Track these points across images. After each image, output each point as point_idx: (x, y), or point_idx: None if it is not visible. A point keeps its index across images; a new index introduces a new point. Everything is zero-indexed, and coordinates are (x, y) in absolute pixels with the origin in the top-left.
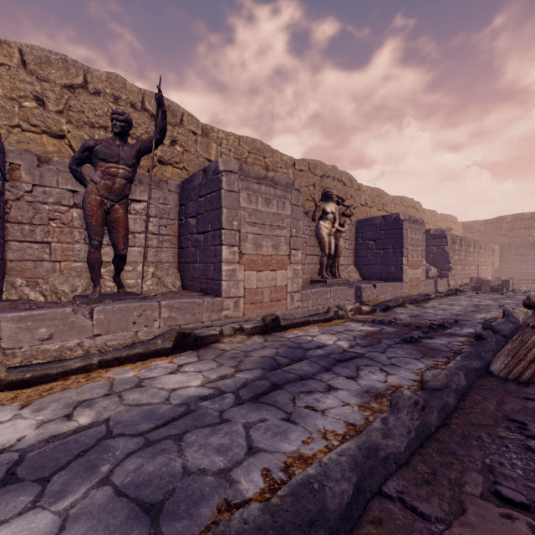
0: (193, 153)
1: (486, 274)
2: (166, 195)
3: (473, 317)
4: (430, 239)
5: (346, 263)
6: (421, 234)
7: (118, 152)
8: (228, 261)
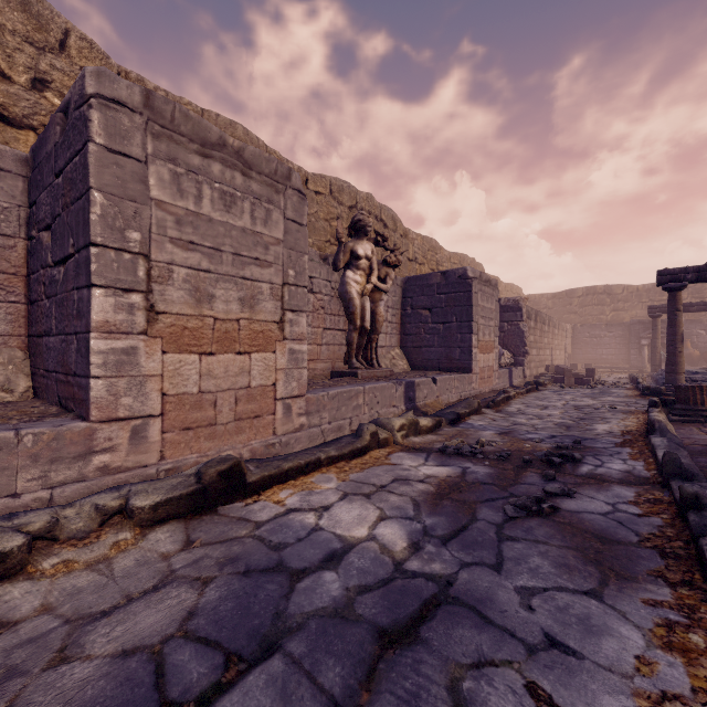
0: None
1: (560, 361)
2: None
3: (593, 430)
4: (501, 312)
5: (388, 344)
6: (494, 302)
7: None
8: (112, 328)
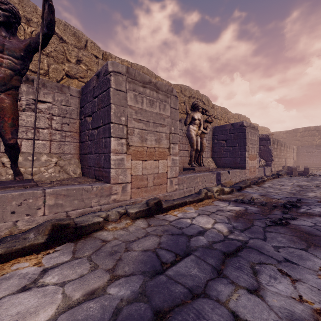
0: (95, 71)
1: (290, 164)
2: (68, 98)
3: (307, 195)
4: (259, 141)
5: (206, 156)
6: (256, 136)
7: (2, 42)
8: (116, 151)
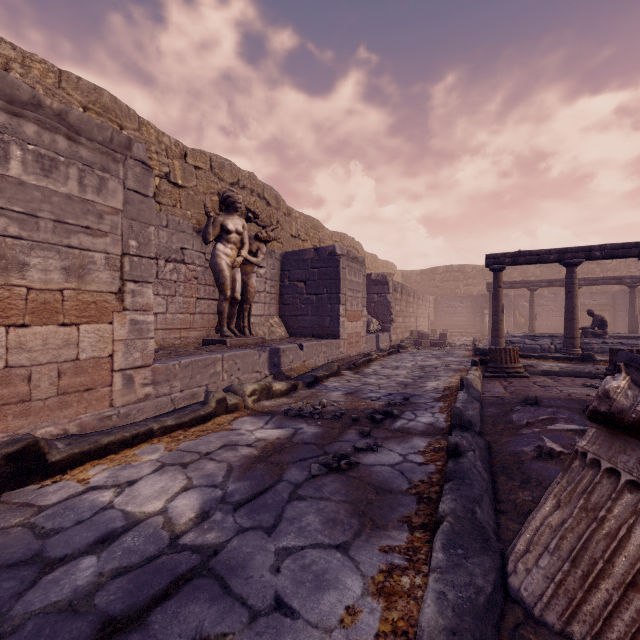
0: None
1: (424, 327)
2: None
3: (424, 387)
4: (372, 285)
5: (267, 313)
6: (362, 277)
7: None
8: None
